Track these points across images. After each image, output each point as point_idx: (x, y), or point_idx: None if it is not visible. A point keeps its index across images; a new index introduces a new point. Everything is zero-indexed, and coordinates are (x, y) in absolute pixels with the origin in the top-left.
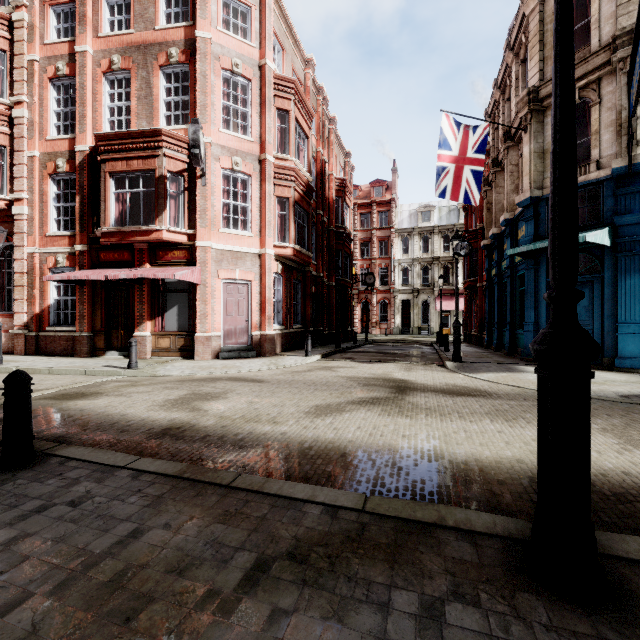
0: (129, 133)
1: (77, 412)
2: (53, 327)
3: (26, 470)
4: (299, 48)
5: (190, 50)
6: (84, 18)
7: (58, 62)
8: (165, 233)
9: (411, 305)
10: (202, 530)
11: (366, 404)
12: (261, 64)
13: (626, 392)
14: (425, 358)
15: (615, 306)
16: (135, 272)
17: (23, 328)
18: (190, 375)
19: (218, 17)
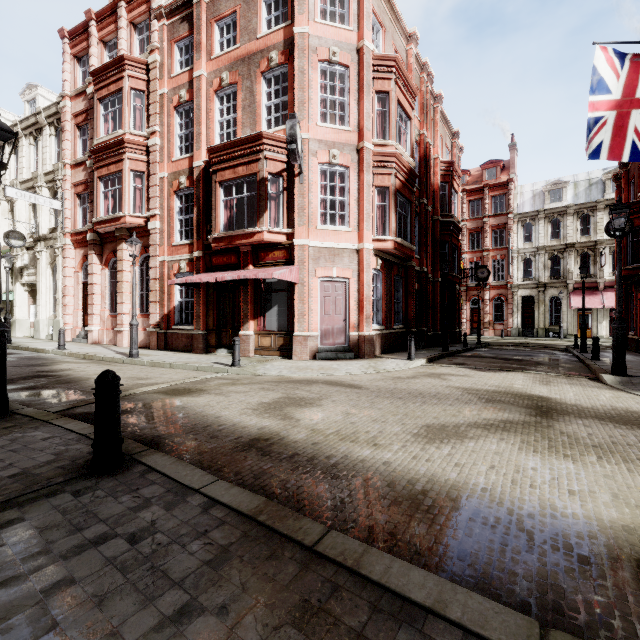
0: (235, 142)
1: (179, 410)
2: (177, 326)
3: (110, 478)
4: (400, 23)
5: (289, 49)
6: (200, 45)
7: (181, 91)
8: (266, 234)
9: (535, 302)
10: (267, 636)
11: (496, 429)
12: (359, 47)
13: None
14: (565, 368)
15: None
16: (239, 274)
17: (156, 326)
18: (287, 376)
19: (315, 9)
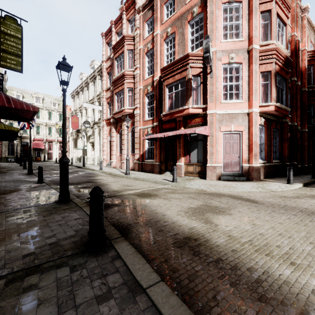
0: (174, 62)
1: (143, 207)
2: (146, 160)
3: (94, 258)
4: None
5: (203, 3)
6: (157, 19)
7: (148, 44)
8: (190, 109)
9: None
10: None
11: None
12: None
13: None
14: None
15: None
16: (176, 132)
17: (137, 160)
18: (203, 189)
19: None
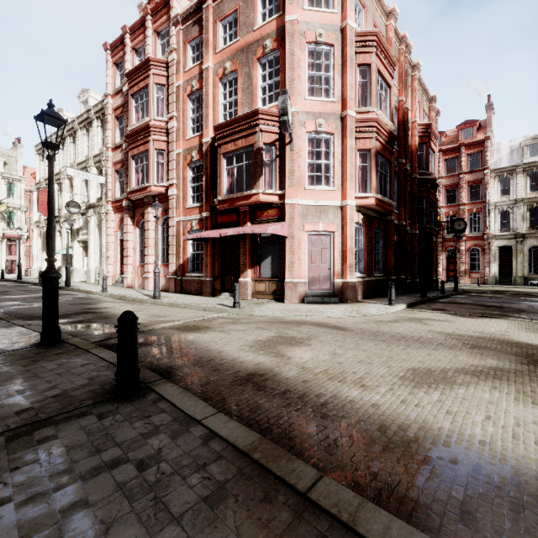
0: (235, 119)
1: (188, 344)
2: (190, 273)
3: (128, 403)
4: (380, 2)
5: (280, 36)
6: (207, 42)
7: (193, 81)
8: (261, 196)
9: (513, 252)
10: None
11: (486, 377)
12: (343, 27)
13: None
14: None
15: None
16: (239, 230)
17: (174, 274)
18: (279, 317)
19: None
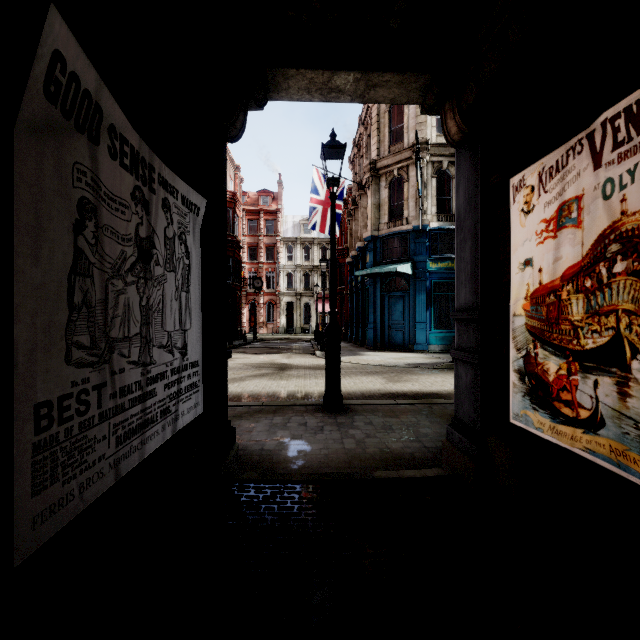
0: None
1: None
2: None
3: None
4: None
5: None
6: None
7: None
8: None
9: (295, 307)
10: None
11: (259, 376)
12: None
13: (409, 362)
14: (302, 350)
15: (415, 312)
16: None
17: None
18: None
19: None
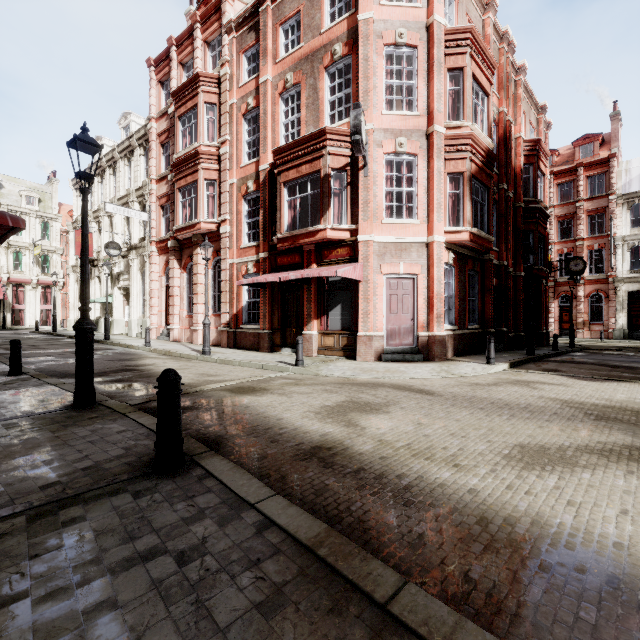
0: (298, 141)
1: (242, 409)
2: (245, 325)
3: (169, 480)
4: None
5: (352, 39)
6: (265, 51)
7: (248, 98)
8: (329, 232)
9: None
10: None
11: (618, 458)
12: (429, 23)
13: None
14: None
15: None
16: (303, 273)
17: (226, 326)
18: (351, 377)
19: None
